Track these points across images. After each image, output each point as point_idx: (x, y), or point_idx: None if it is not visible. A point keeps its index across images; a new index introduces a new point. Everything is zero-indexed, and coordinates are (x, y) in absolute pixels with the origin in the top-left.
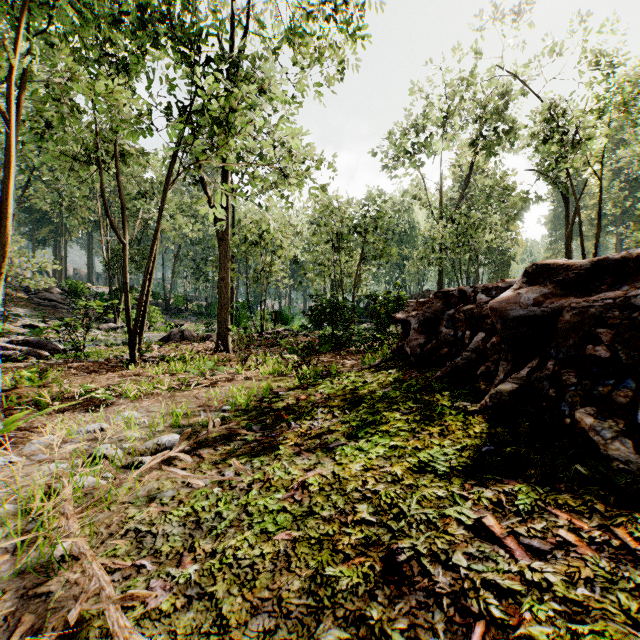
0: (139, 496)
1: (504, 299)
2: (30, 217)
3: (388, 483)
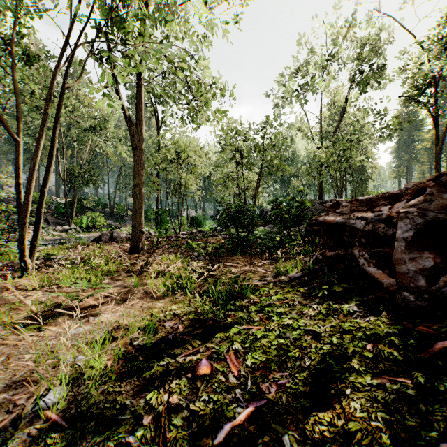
0: None
1: None
2: (12, 148)
3: None
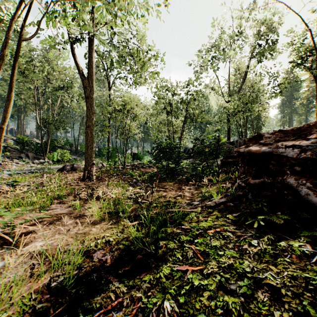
0: None
1: None
2: (4, 103)
3: None
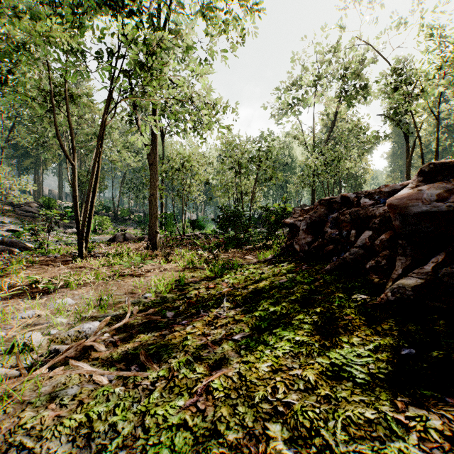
0: (42, 393)
1: (404, 196)
2: (17, 152)
3: (301, 392)
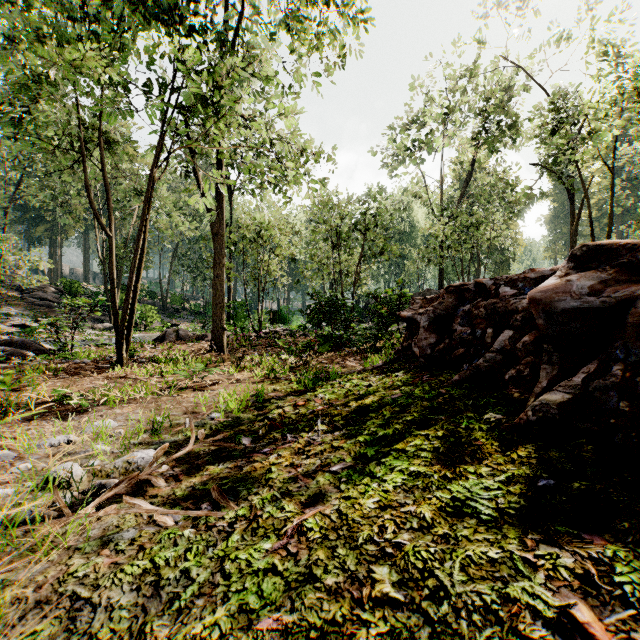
0: (91, 537)
1: (549, 288)
2: (25, 215)
3: (414, 531)
